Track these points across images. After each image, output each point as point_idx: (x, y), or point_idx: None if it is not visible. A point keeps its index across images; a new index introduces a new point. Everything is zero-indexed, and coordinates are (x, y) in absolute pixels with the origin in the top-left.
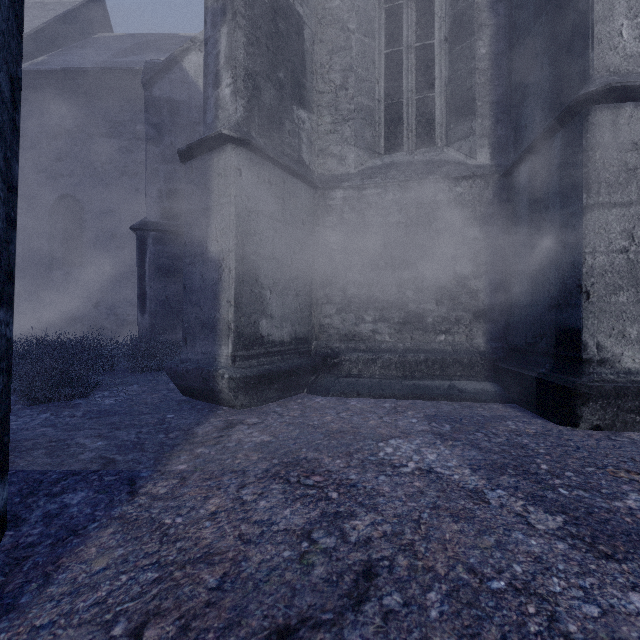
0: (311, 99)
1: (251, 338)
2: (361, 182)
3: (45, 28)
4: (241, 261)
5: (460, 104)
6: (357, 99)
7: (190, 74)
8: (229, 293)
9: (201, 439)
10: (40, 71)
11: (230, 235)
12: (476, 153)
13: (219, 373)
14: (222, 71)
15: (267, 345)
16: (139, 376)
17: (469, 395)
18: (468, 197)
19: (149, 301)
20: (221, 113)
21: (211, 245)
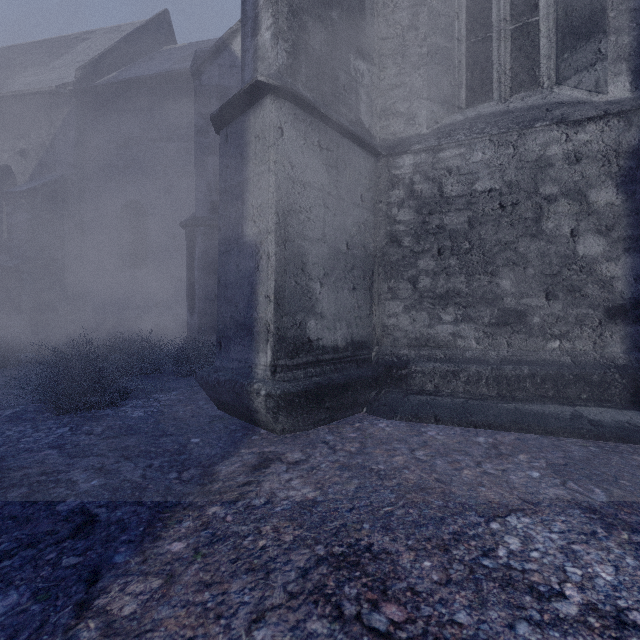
0: (371, 47)
1: (296, 343)
2: (437, 142)
3: (116, 46)
4: (283, 245)
5: (579, 22)
6: (430, 39)
7: (239, 57)
8: (267, 286)
9: (220, 486)
10: (109, 84)
11: (269, 212)
12: (607, 85)
13: (254, 388)
14: (261, 13)
15: (316, 351)
16: (183, 381)
17: (609, 431)
18: (597, 146)
19: (198, 300)
20: (260, 65)
21: (247, 227)
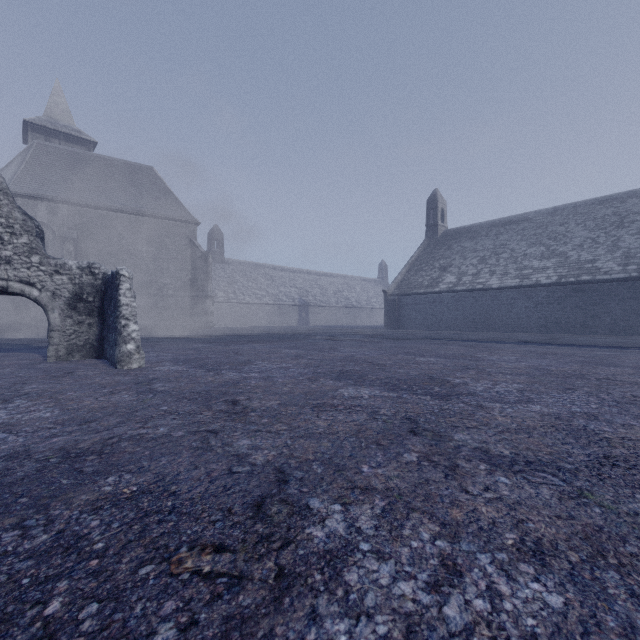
0: None
1: None
2: None
3: None
4: None
5: None
6: None
7: None
8: None
9: None
10: None
11: None
12: None
13: None
14: None
15: (1, 325)
16: None
17: None
18: None
19: None
20: None
21: None
